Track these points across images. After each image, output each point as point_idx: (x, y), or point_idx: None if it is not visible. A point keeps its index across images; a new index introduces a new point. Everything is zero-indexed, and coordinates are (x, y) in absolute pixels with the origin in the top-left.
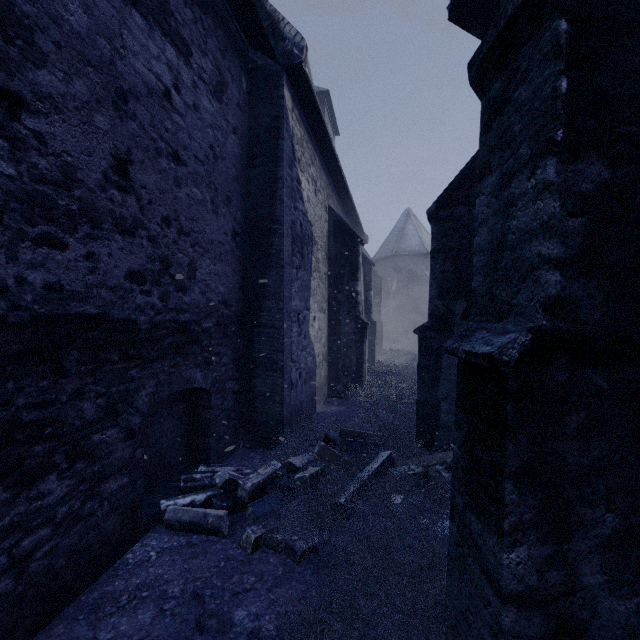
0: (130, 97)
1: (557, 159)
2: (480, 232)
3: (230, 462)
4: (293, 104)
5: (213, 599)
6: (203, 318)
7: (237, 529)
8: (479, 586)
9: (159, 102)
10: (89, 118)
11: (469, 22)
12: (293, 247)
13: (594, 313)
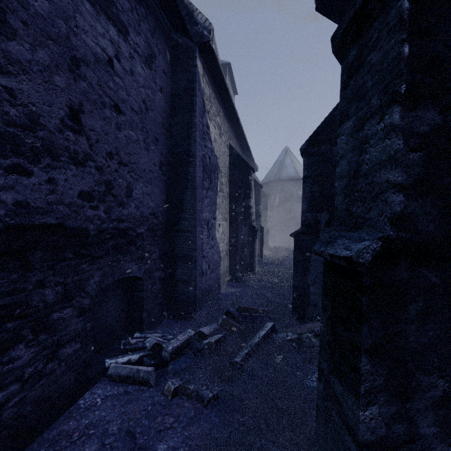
0: (82, 63)
1: (401, 107)
2: (340, 163)
3: (158, 330)
4: (204, 71)
5: (142, 435)
6: (137, 226)
7: (161, 381)
8: (340, 434)
9: (104, 68)
10: (50, 78)
11: (330, 12)
12: (204, 174)
13: (429, 226)
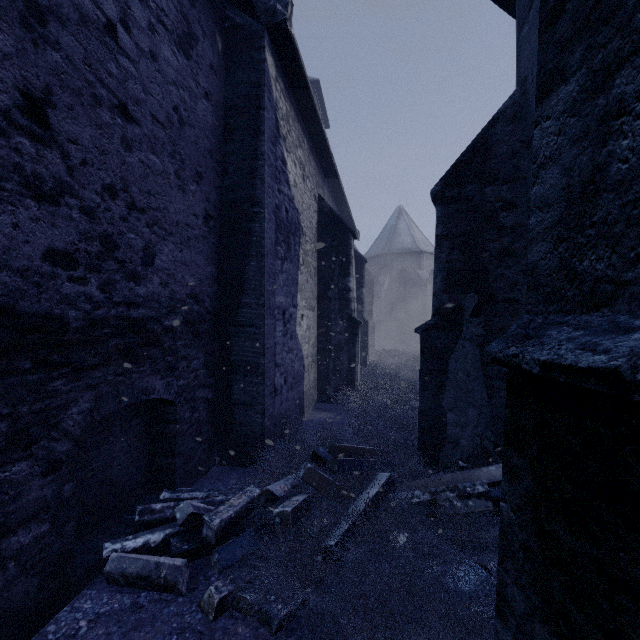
0: (50, 18)
1: None
2: (543, 177)
3: (202, 484)
4: (277, 73)
5: None
6: (165, 314)
7: (200, 581)
8: None
9: (98, 36)
10: None
11: None
12: (277, 235)
13: None
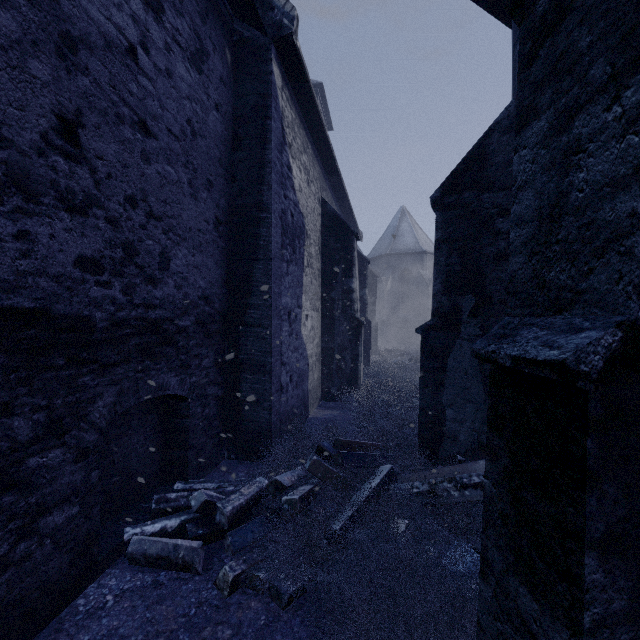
0: (81, 46)
1: None
2: (520, 198)
3: (212, 476)
4: (283, 83)
5: None
6: (179, 315)
7: (214, 562)
8: None
9: (121, 59)
10: (21, 62)
11: None
12: (283, 239)
13: None
